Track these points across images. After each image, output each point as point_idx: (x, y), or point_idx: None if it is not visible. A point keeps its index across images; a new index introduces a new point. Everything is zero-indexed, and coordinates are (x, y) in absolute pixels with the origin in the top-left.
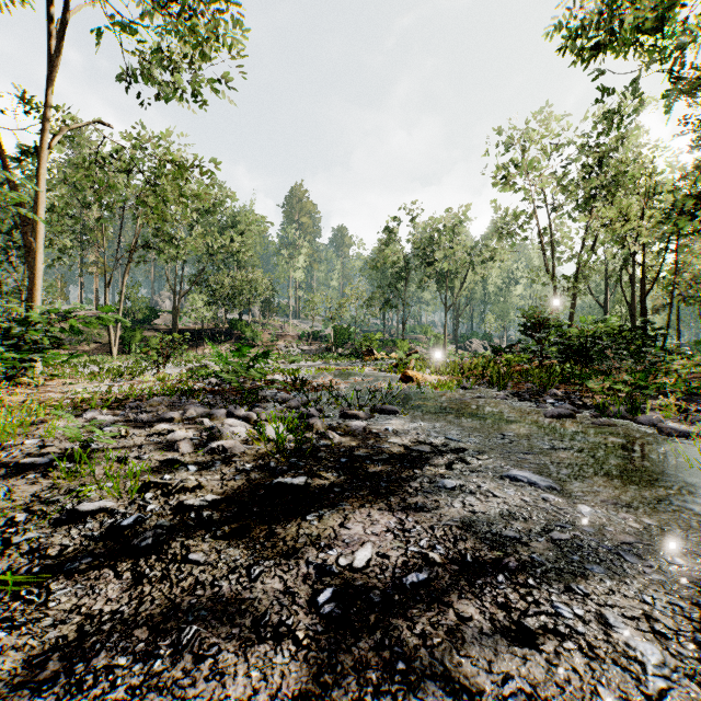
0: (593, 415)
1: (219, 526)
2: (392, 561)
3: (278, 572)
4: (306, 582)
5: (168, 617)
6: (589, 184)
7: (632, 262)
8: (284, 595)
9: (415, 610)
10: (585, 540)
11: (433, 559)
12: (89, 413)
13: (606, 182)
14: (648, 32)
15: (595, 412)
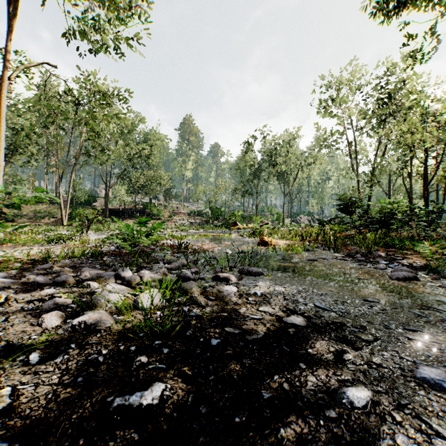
0: (432, 277)
1: None
2: None
3: None
4: None
5: None
6: (382, 111)
7: (410, 163)
8: None
9: None
10: None
11: None
12: None
13: (393, 110)
14: None
15: (428, 273)
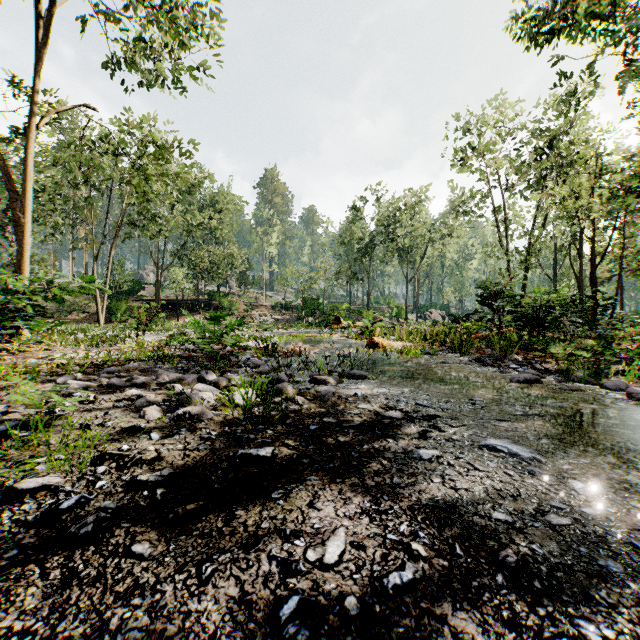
0: (558, 380)
1: (173, 507)
2: (369, 554)
3: (235, 570)
4: (267, 585)
5: (90, 639)
6: (541, 165)
7: (580, 237)
8: (239, 605)
9: (401, 628)
10: (588, 525)
11: (417, 551)
12: (62, 378)
13: (556, 163)
14: (601, 18)
15: (559, 377)
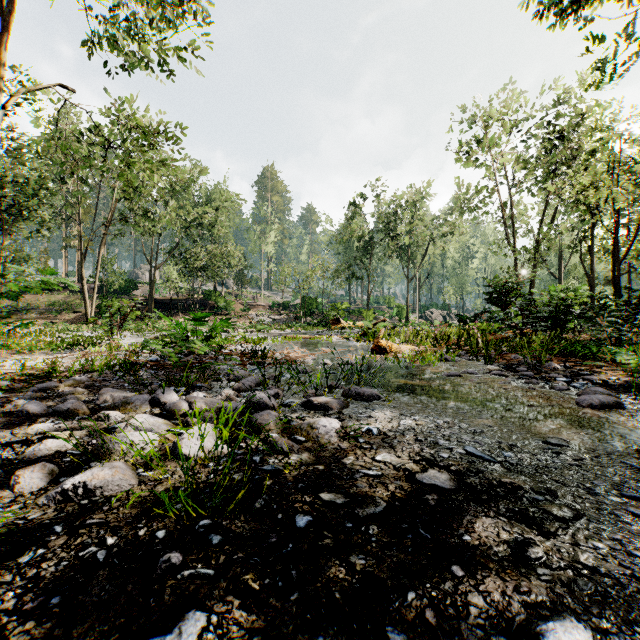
0: None
1: None
2: None
3: None
4: None
5: None
6: (550, 158)
7: (591, 234)
8: None
9: None
10: None
11: None
12: None
13: (566, 156)
14: None
15: (635, 397)
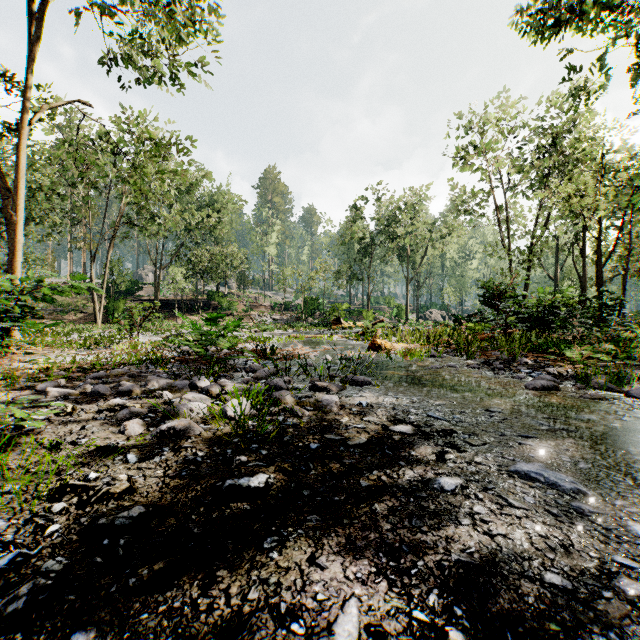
0: (577, 387)
1: (137, 566)
2: None
3: None
4: None
5: None
6: (543, 164)
7: (583, 237)
8: None
9: None
10: None
11: None
12: (43, 385)
13: (559, 162)
14: (610, 9)
15: (576, 383)
